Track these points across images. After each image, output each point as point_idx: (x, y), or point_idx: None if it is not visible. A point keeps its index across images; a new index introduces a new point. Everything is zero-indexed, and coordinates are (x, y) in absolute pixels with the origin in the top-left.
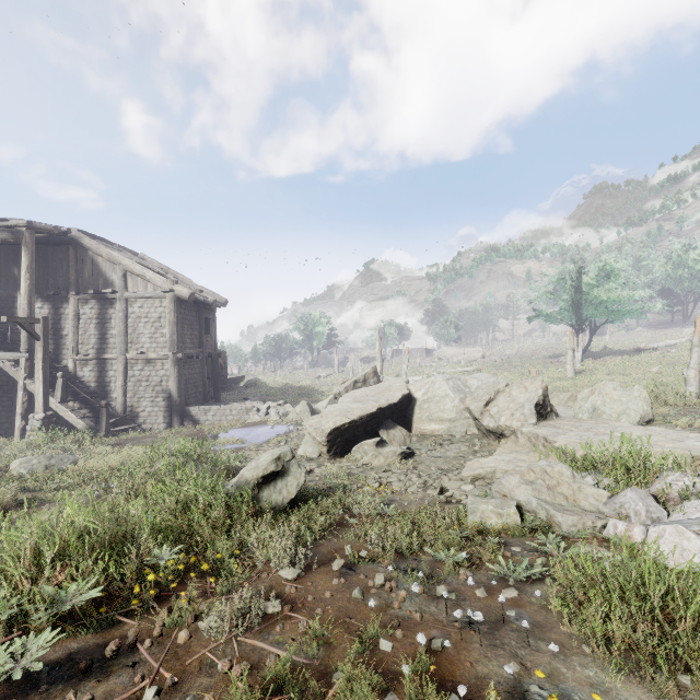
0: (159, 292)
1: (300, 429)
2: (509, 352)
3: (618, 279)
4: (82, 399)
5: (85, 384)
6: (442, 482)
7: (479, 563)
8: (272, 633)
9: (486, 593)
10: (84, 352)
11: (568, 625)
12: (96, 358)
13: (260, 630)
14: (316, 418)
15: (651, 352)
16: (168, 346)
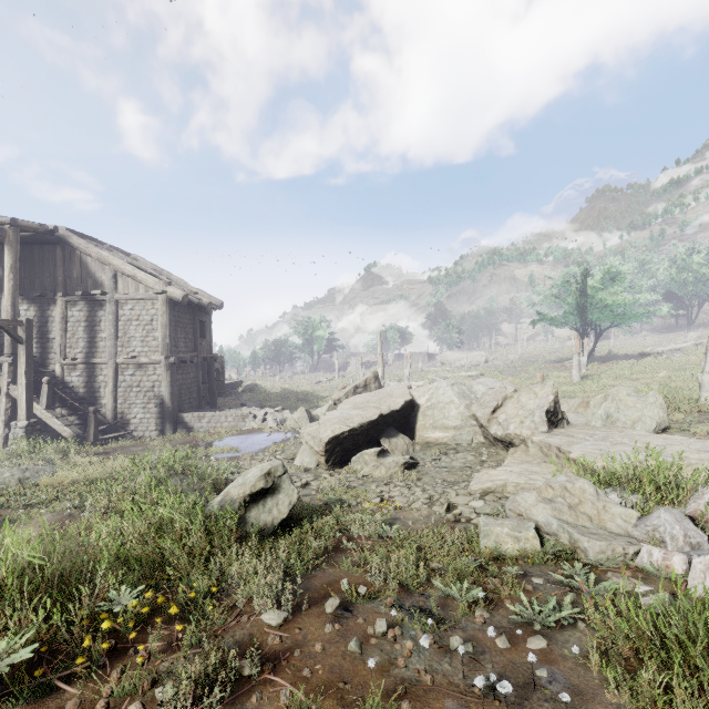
0: (151, 294)
1: (297, 436)
2: (512, 357)
3: (624, 282)
4: (69, 406)
5: (74, 390)
6: (449, 497)
7: (497, 600)
8: (247, 706)
9: (508, 643)
10: (72, 356)
11: (615, 692)
12: (85, 362)
13: (232, 701)
14: (314, 425)
15: (657, 357)
16: (161, 350)
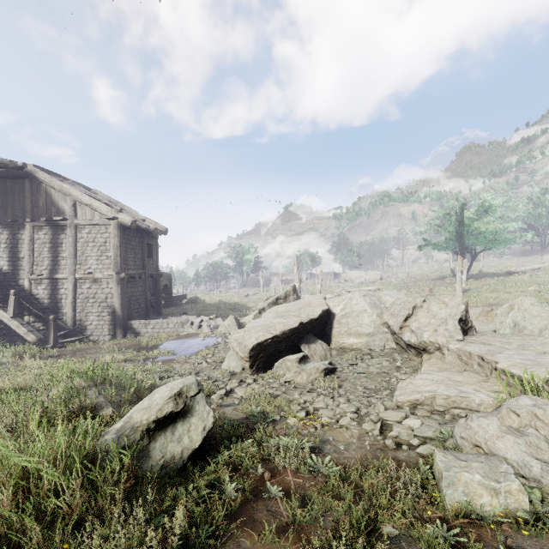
0: (104, 220)
1: (227, 341)
2: (401, 275)
3: (495, 214)
4: (34, 314)
5: (39, 301)
6: (377, 411)
7: None
8: None
9: None
10: (39, 273)
11: None
12: (49, 277)
13: None
14: (241, 332)
15: (521, 274)
16: (113, 267)
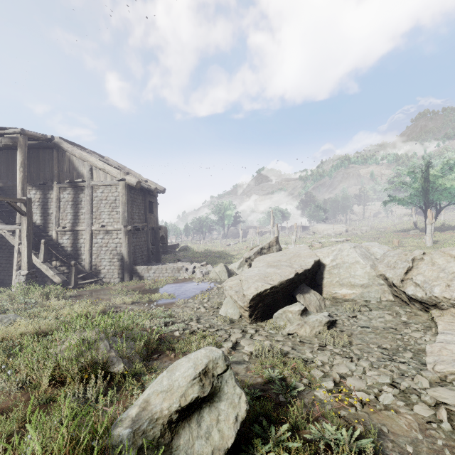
0: (114, 181)
1: (219, 286)
2: (365, 228)
3: None
4: (60, 260)
5: (64, 248)
6: (420, 386)
7: None
8: None
9: None
10: (63, 225)
11: None
12: (71, 229)
13: None
14: (234, 280)
15: None
16: (121, 220)
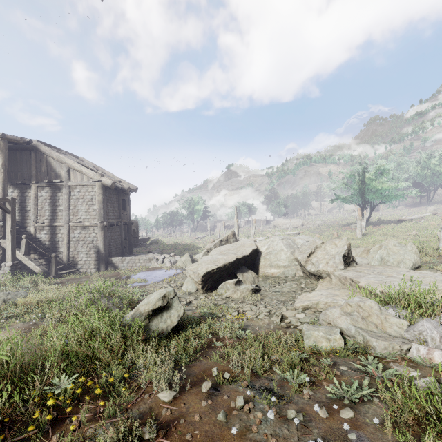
0: (91, 182)
1: (184, 272)
2: (318, 222)
3: (388, 175)
4: (39, 253)
5: (42, 242)
6: (282, 311)
7: (317, 382)
8: None
9: (327, 413)
10: (41, 221)
11: None
12: (49, 225)
13: None
14: (194, 265)
15: (409, 222)
16: (97, 217)
